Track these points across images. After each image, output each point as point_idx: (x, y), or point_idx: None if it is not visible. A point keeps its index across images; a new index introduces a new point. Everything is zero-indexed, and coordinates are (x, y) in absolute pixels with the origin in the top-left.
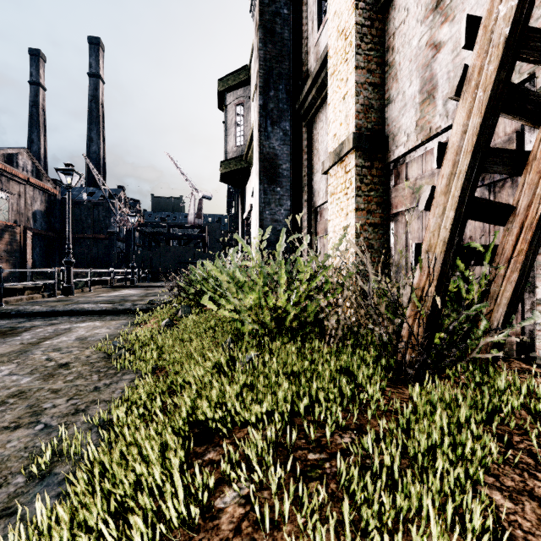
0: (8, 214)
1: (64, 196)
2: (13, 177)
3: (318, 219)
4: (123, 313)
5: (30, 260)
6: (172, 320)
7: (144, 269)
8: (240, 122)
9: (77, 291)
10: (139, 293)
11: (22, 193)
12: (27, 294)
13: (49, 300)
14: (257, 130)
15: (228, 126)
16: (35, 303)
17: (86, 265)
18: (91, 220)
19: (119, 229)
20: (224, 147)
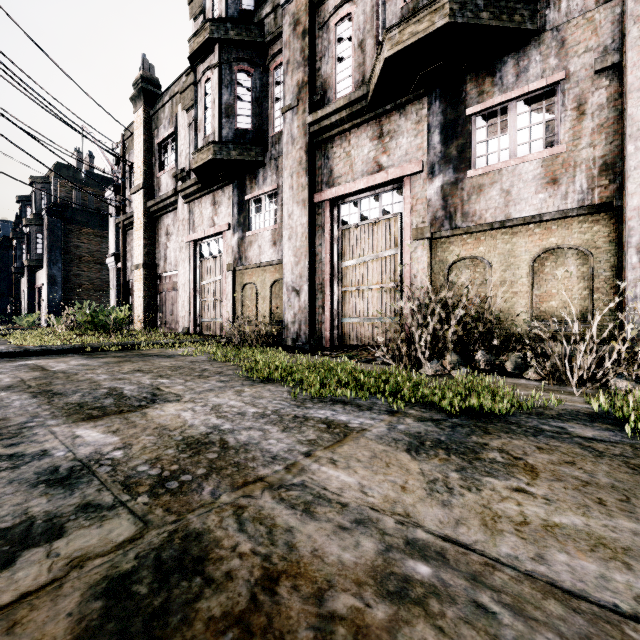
0: None
1: None
2: None
3: None
4: None
5: None
6: None
7: None
8: None
9: None
10: None
11: None
12: None
13: None
14: None
15: None
16: None
17: None
18: None
19: None
20: None
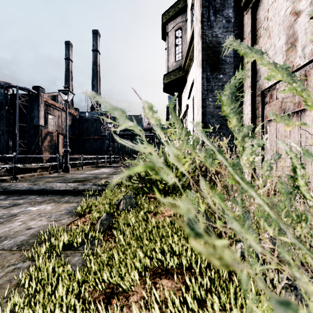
0: (53, 127)
1: (80, 116)
2: (56, 107)
3: (265, 102)
4: (82, 193)
5: (61, 151)
6: (109, 217)
7: (118, 155)
8: (178, 43)
9: (74, 169)
10: (109, 171)
11: (60, 115)
12: (39, 172)
13: (50, 176)
14: (199, 23)
15: (169, 47)
16: (39, 178)
17: (90, 153)
18: (93, 129)
19: (107, 133)
20: (166, 67)
